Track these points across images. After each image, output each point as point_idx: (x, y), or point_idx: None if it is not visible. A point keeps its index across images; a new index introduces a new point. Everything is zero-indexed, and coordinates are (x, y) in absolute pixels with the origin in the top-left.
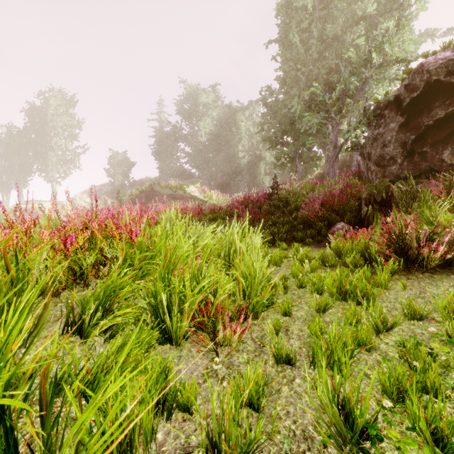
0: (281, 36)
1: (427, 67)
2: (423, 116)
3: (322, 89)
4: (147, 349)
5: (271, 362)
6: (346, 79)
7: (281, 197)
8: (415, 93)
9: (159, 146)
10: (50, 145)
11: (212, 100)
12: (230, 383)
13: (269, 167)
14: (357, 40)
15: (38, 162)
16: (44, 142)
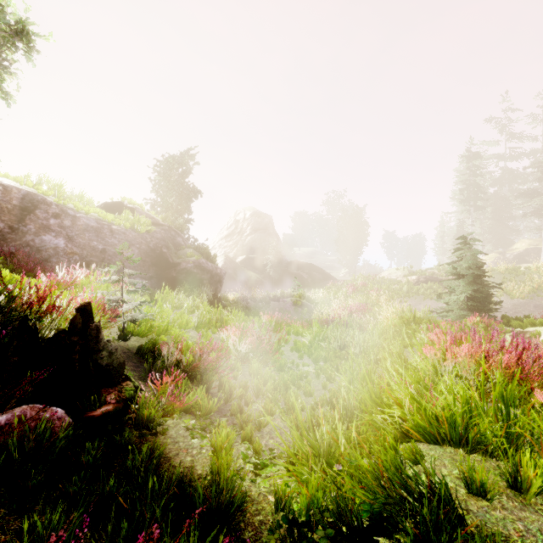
0: None
1: None
2: None
3: None
4: None
5: None
6: None
7: None
8: None
9: None
10: None
11: None
12: None
13: None
14: None
15: None
16: None
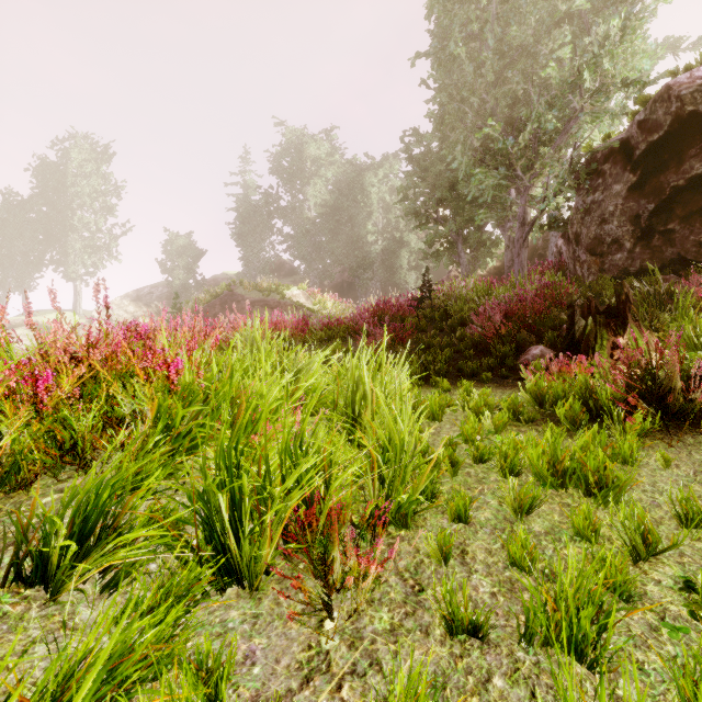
0: (436, 46)
1: (677, 90)
2: (668, 172)
3: (501, 131)
4: (189, 606)
5: (438, 632)
6: (541, 114)
7: (437, 304)
8: (655, 134)
9: (242, 225)
10: (71, 222)
11: (326, 153)
12: (357, 689)
13: (415, 258)
14: (560, 50)
15: (53, 250)
16: (62, 218)
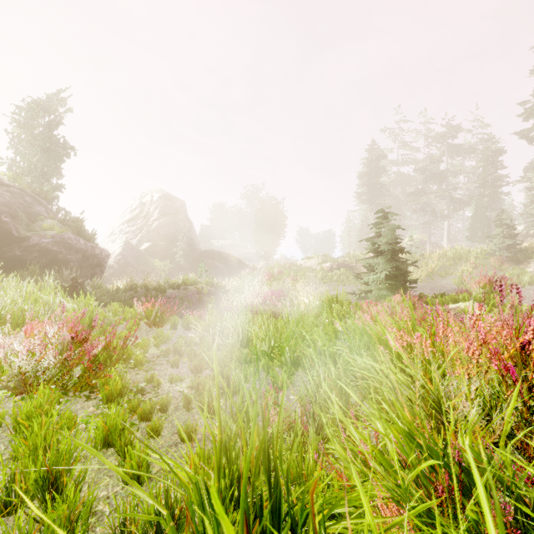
0: None
1: None
2: None
3: None
4: None
5: None
6: None
7: None
8: None
9: None
10: None
11: None
12: None
13: None
14: None
15: None
16: None
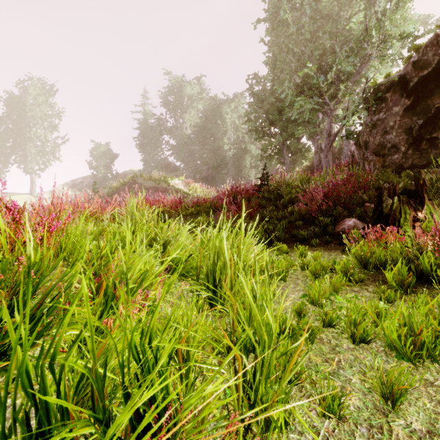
0: (271, 14)
1: None
2: (433, 97)
3: (314, 72)
4: None
5: None
6: (342, 60)
7: (272, 189)
8: (425, 70)
9: (143, 138)
10: (28, 135)
11: (197, 92)
12: None
13: (254, 160)
14: (356, 15)
15: (16, 153)
16: (22, 132)
